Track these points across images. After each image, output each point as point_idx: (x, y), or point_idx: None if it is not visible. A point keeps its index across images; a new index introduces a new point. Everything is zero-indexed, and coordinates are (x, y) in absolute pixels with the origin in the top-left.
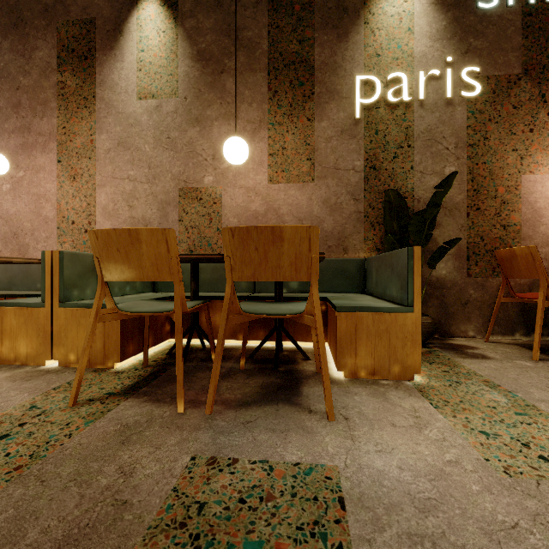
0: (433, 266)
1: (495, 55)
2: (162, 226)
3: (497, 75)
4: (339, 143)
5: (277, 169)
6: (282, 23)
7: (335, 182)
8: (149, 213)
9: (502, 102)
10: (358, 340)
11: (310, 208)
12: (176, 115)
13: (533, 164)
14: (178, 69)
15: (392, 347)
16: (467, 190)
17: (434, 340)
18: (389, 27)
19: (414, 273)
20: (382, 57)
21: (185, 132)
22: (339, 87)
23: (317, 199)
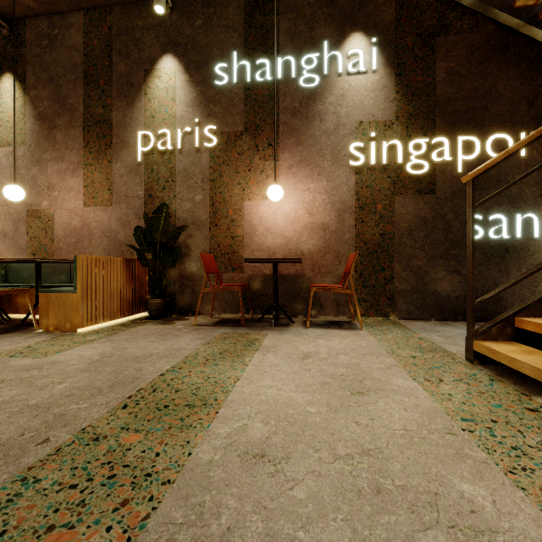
0: (169, 265)
1: (227, 117)
2: (15, 237)
3: (228, 131)
4: (128, 178)
5: (89, 196)
6: (92, 94)
7: (126, 206)
8: (7, 227)
9: (231, 150)
10: (50, 309)
11: (110, 224)
12: (24, 158)
13: (250, 194)
14: (26, 125)
15: (66, 313)
16: (209, 211)
17: (181, 316)
18: (160, 97)
19: (77, 270)
20: (155, 118)
21: (30, 170)
22: (128, 139)
23: (115, 218)
